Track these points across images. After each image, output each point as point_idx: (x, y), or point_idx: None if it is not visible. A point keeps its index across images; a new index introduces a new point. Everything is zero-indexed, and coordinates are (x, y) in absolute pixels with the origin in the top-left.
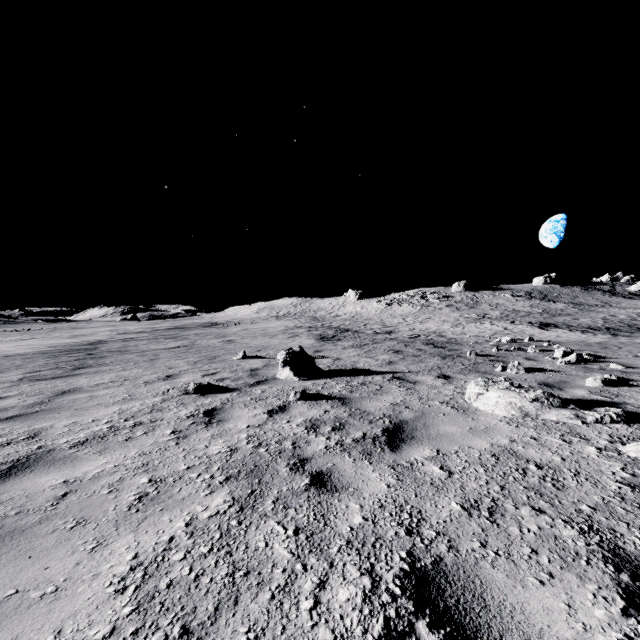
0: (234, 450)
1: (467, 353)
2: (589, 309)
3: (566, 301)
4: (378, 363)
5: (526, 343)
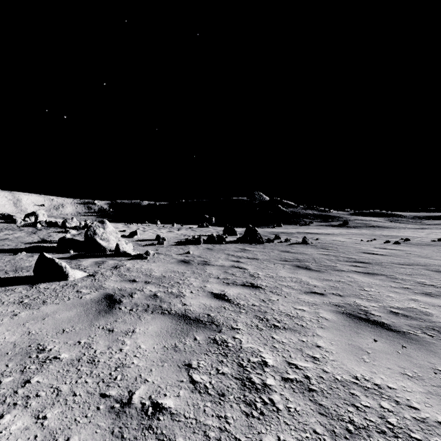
0: None
1: None
2: None
3: None
4: None
5: None
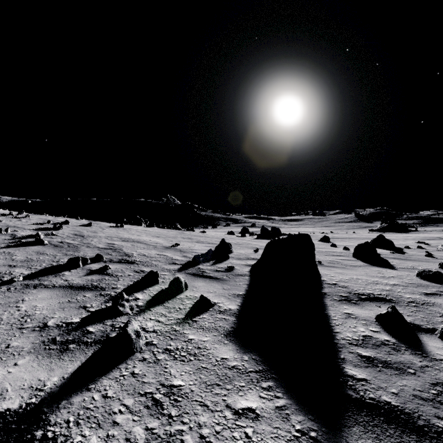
0: None
1: None
2: None
3: None
4: None
5: None
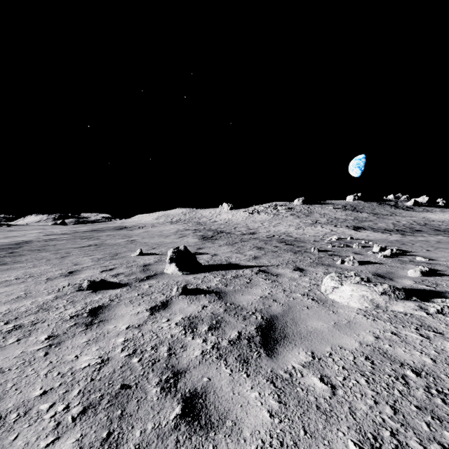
0: (105, 361)
1: (312, 249)
2: (383, 217)
3: (368, 212)
4: (246, 258)
5: (349, 241)
